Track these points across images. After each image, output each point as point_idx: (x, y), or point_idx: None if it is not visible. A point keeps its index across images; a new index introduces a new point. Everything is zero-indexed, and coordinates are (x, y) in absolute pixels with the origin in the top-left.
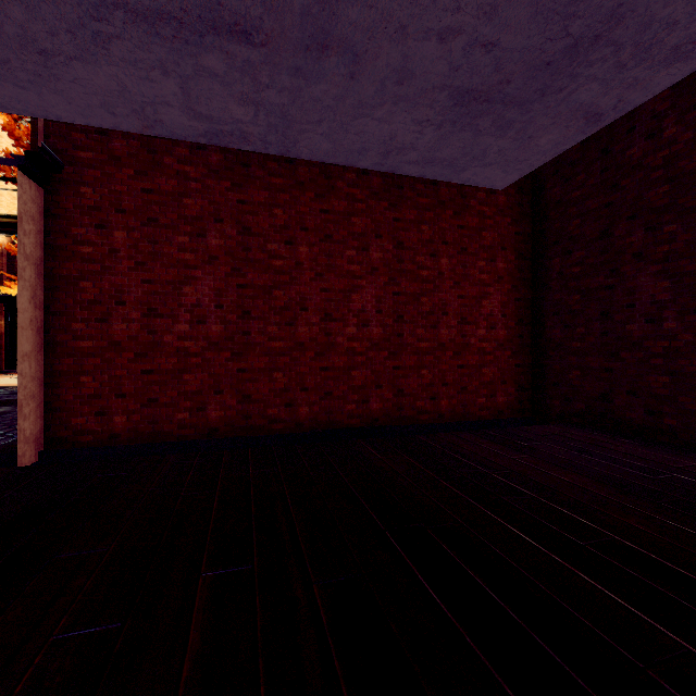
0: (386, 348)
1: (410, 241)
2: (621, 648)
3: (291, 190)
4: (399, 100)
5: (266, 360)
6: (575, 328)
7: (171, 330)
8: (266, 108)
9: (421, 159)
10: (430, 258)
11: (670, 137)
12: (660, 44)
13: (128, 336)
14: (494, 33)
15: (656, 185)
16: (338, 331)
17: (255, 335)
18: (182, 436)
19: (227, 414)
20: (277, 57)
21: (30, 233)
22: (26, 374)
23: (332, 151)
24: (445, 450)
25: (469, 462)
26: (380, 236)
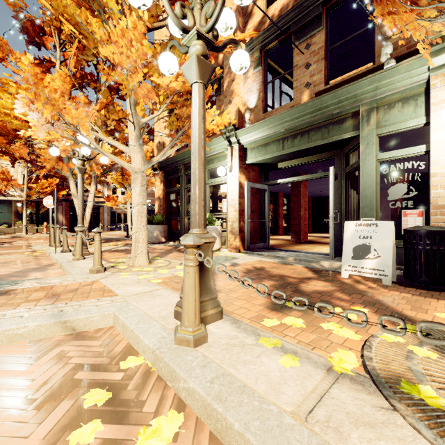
0: None
1: None
2: None
3: None
4: None
5: None
6: None
7: None
8: None
9: None
10: None
11: None
12: None
13: None
14: None
15: None
16: None
17: None
18: None
19: None
20: None
21: None
22: None
23: None
24: None
25: None
26: None
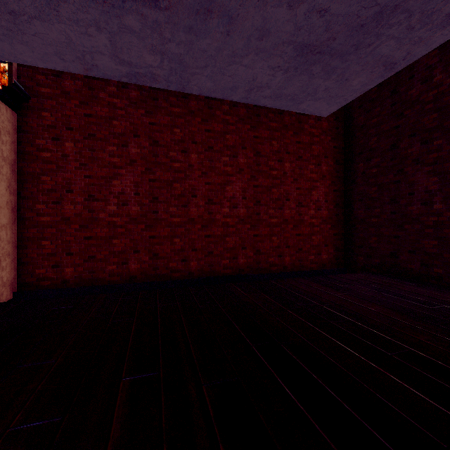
0: (249, 222)
1: (265, 151)
2: (428, 432)
3: (186, 116)
4: (260, 51)
5: (169, 230)
6: (374, 209)
7: (104, 209)
8: (169, 56)
9: (273, 94)
10: (278, 162)
11: (438, 81)
12: (438, 12)
13: (75, 214)
14: (326, 2)
15: (428, 113)
16: (217, 211)
17: (161, 213)
18: (111, 281)
19: (142, 267)
20: (176, 18)
21: (7, 142)
22: (4, 239)
23: (213, 88)
24: (289, 290)
25: (306, 298)
26: (244, 148)
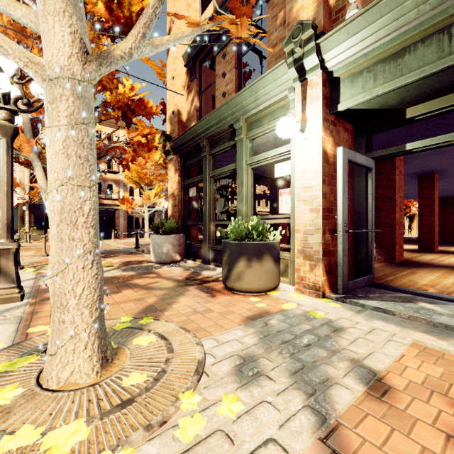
0: None
1: None
2: None
3: None
4: None
5: None
6: None
7: (448, 223)
8: None
9: None
10: None
11: None
12: None
13: (440, 224)
14: None
15: None
16: None
17: None
18: (450, 240)
19: None
20: None
21: None
22: None
23: None
24: None
25: None
26: None
